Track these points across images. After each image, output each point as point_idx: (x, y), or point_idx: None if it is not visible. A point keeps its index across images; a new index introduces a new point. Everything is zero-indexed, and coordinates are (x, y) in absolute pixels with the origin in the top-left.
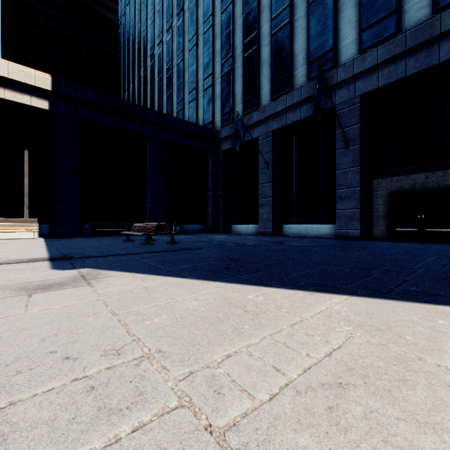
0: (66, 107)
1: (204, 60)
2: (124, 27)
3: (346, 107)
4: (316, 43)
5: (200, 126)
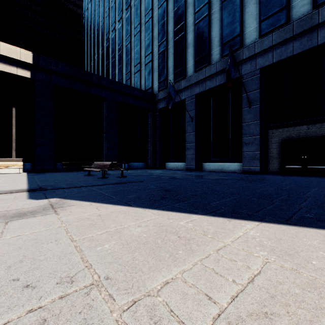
0: (43, 76)
1: (145, 42)
2: (87, 18)
3: (250, 77)
4: (227, 30)
5: (143, 90)
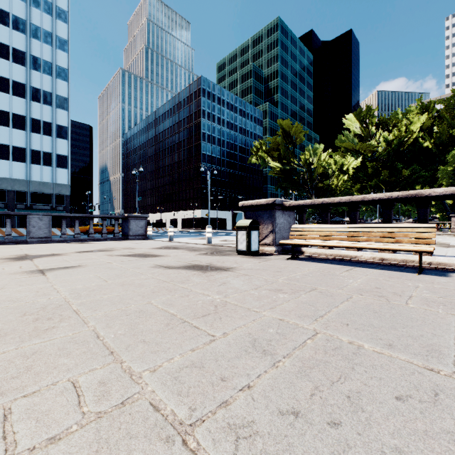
0: None
1: None
2: None
3: None
4: None
5: None
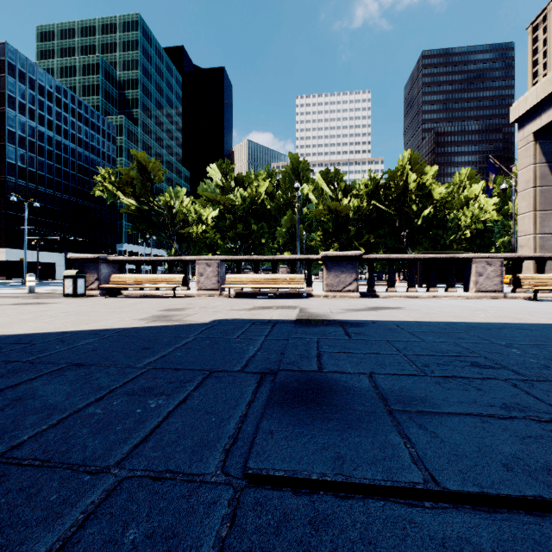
0: None
1: None
2: None
3: None
4: None
5: None
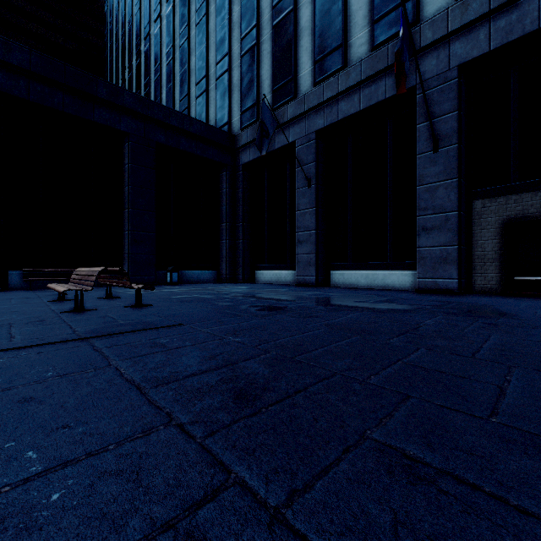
0: None
1: (217, 35)
2: (111, 2)
3: (435, 87)
4: None
5: (210, 125)
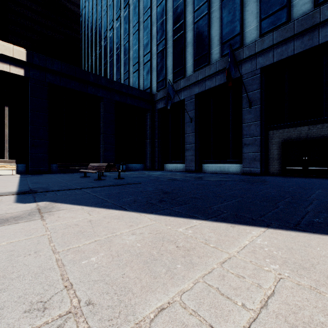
0: (38, 74)
1: (144, 41)
2: (84, 16)
3: (250, 77)
4: (227, 29)
5: (141, 90)
